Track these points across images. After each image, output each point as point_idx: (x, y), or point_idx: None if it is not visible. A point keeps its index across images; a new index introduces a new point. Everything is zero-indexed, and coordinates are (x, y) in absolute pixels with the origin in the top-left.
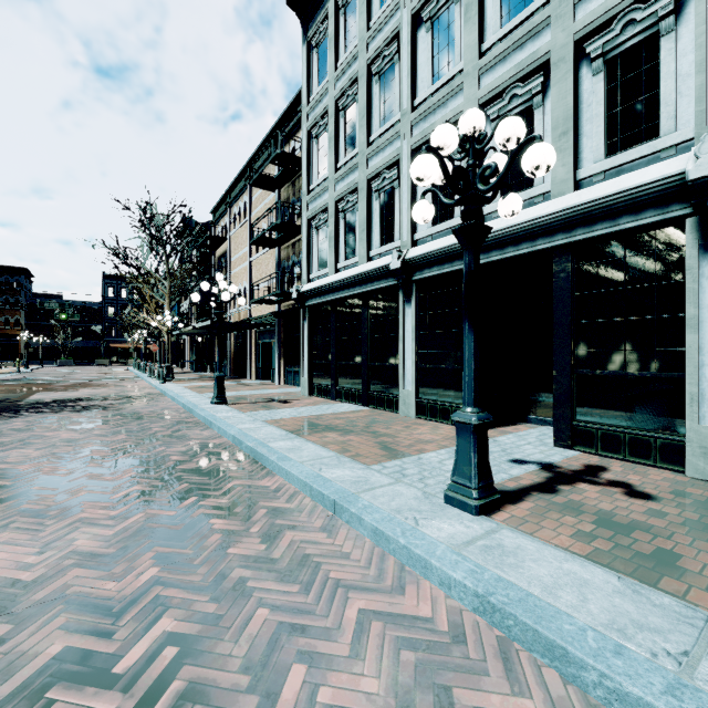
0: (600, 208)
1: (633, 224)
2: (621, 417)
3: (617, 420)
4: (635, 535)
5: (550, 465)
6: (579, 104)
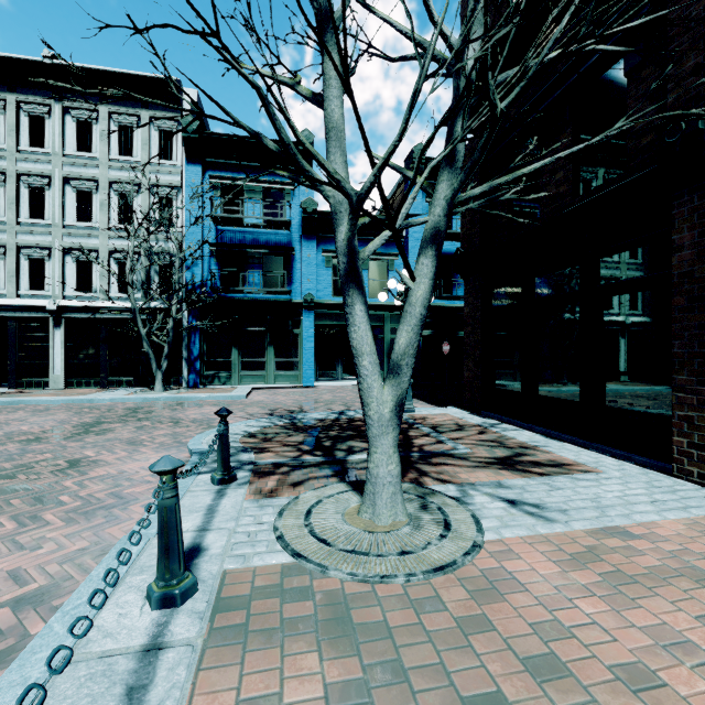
0: (26, 308)
1: (37, 315)
2: (34, 376)
3: (33, 377)
4: (17, 396)
5: (3, 392)
6: (20, 267)
